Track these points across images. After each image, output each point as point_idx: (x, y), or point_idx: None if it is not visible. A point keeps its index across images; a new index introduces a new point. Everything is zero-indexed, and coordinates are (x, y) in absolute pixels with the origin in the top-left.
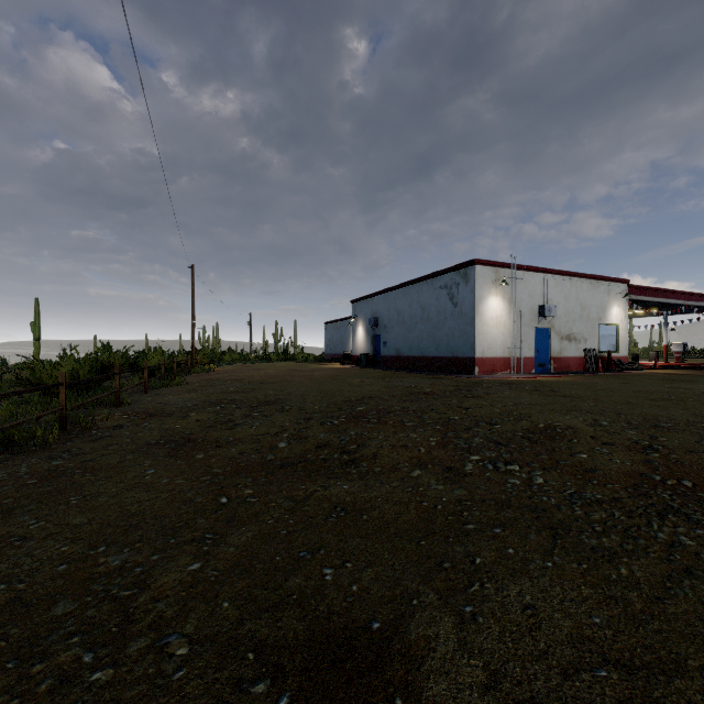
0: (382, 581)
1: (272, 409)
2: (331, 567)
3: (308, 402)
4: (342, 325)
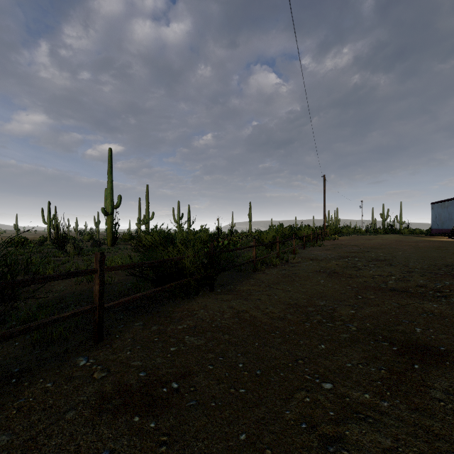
0: (450, 340)
1: (382, 264)
2: (420, 328)
3: (411, 262)
4: (450, 204)
